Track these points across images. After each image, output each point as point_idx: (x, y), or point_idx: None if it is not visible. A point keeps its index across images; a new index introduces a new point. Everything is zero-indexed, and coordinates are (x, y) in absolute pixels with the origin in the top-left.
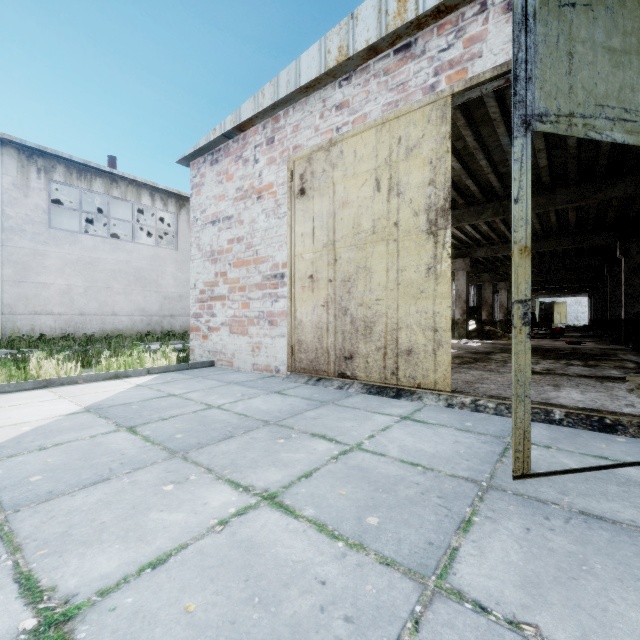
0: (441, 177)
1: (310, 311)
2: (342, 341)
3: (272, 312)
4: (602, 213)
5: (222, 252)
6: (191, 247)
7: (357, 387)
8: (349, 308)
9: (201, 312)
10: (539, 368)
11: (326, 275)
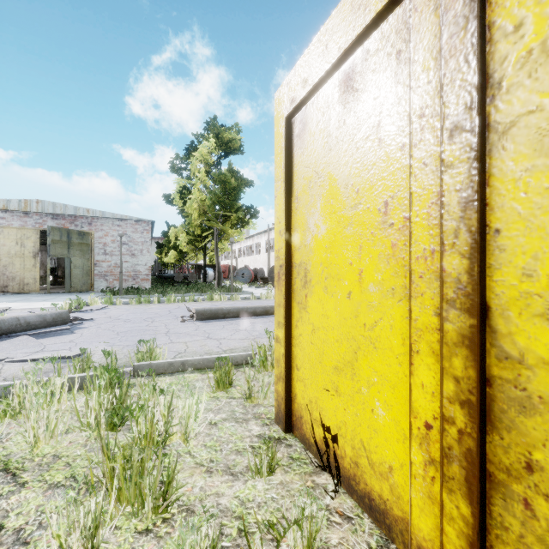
0: (37, 246)
1: None
2: (3, 282)
3: None
4: None
5: None
6: None
7: (10, 294)
8: (6, 273)
9: None
10: None
11: None
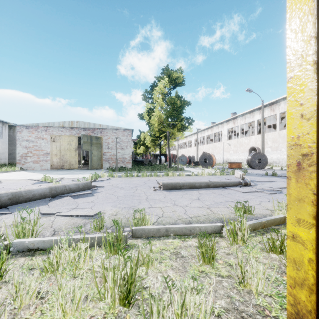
0: (77, 145)
1: (56, 159)
2: (62, 164)
3: (46, 159)
4: None
5: (30, 147)
6: (17, 144)
7: (65, 169)
8: (63, 159)
9: (22, 159)
10: None
11: (59, 154)
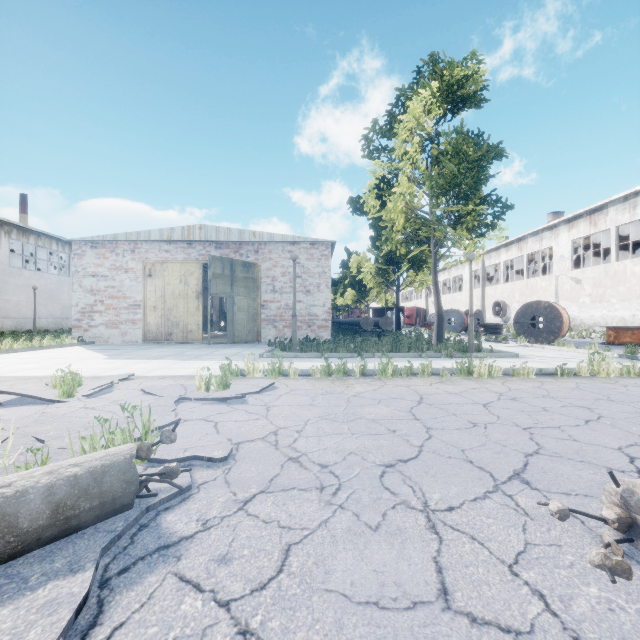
0: (200, 284)
1: (154, 319)
2: (168, 329)
3: (134, 319)
4: None
5: (100, 291)
6: (73, 285)
7: (174, 343)
8: (171, 318)
9: (83, 318)
10: None
11: (161, 307)
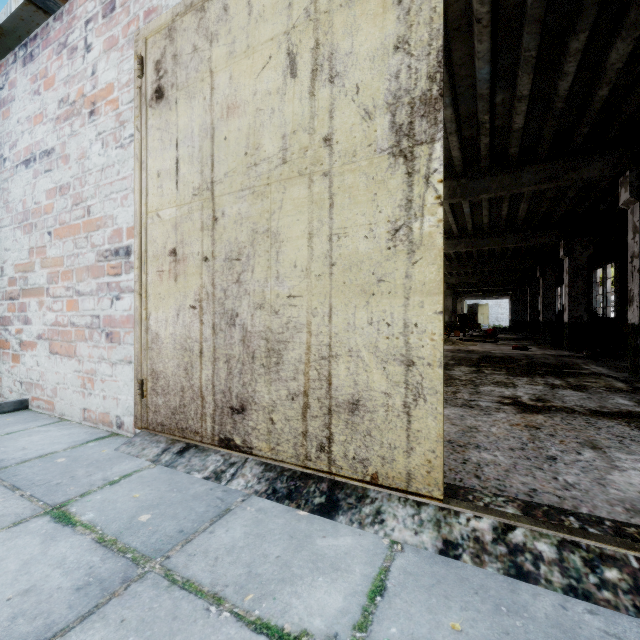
0: (422, 29)
1: (171, 317)
2: (226, 376)
3: (111, 317)
4: (551, 208)
5: (39, 212)
6: None
7: (250, 475)
8: (239, 312)
9: (10, 315)
10: (525, 396)
11: (198, 248)
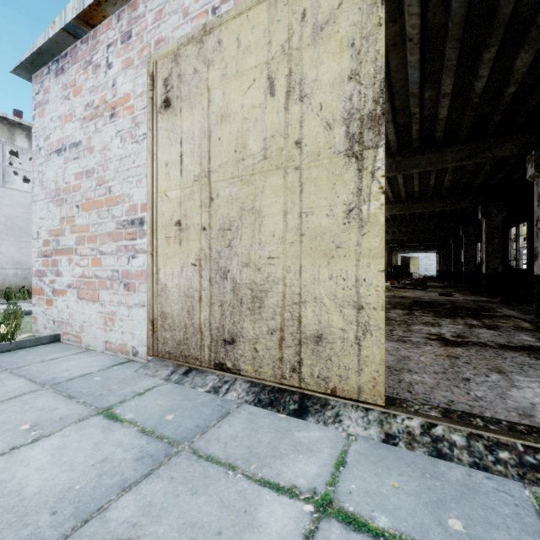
0: (369, 66)
1: (177, 272)
2: (220, 317)
3: (128, 272)
4: (471, 178)
5: (68, 190)
6: (33, 184)
7: (240, 389)
8: (230, 269)
9: (44, 269)
10: (448, 333)
11: (198, 221)
